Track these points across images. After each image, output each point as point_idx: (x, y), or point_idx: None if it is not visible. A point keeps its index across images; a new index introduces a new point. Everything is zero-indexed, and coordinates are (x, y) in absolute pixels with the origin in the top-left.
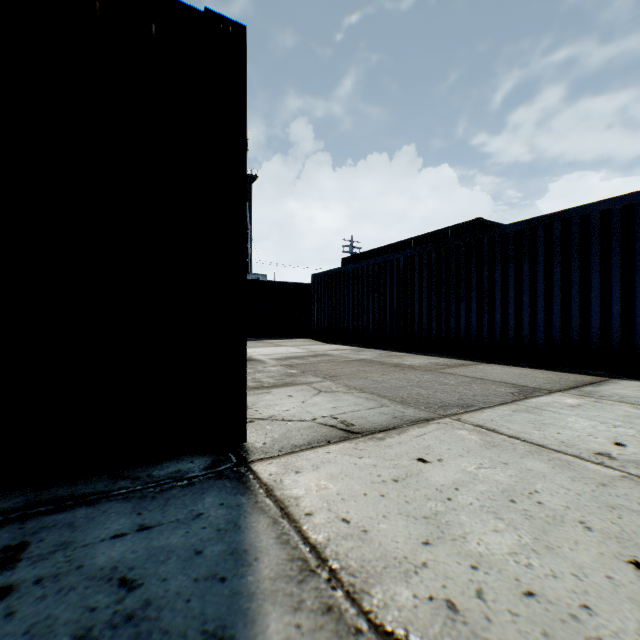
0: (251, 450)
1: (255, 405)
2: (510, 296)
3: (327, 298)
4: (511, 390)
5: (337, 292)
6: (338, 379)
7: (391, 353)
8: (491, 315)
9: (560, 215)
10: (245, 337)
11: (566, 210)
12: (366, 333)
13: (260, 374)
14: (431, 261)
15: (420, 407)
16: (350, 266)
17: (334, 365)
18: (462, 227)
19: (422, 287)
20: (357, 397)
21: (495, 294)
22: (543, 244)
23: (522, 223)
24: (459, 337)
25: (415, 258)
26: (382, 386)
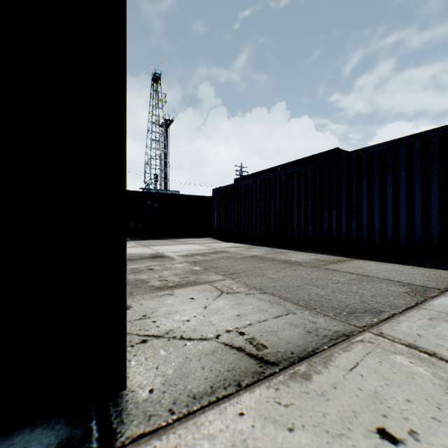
0: (128, 409)
1: (154, 313)
2: (375, 204)
3: (224, 207)
4: (403, 289)
5: (232, 202)
6: (237, 277)
7: (276, 250)
8: (358, 219)
9: (421, 136)
10: (124, 244)
11: (426, 131)
12: (255, 234)
13: (167, 271)
14: (307, 177)
15: (328, 314)
16: (242, 182)
17: (232, 261)
18: (324, 155)
19: (300, 197)
20: (259, 300)
21: (362, 202)
22: (405, 160)
23: (386, 144)
24: (331, 237)
25: (294, 175)
26: (280, 285)
